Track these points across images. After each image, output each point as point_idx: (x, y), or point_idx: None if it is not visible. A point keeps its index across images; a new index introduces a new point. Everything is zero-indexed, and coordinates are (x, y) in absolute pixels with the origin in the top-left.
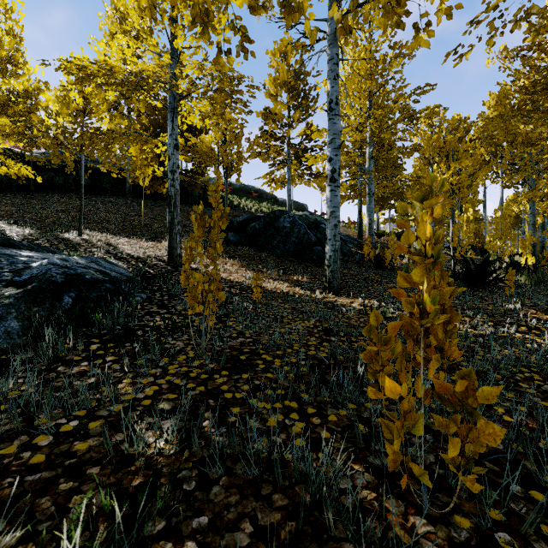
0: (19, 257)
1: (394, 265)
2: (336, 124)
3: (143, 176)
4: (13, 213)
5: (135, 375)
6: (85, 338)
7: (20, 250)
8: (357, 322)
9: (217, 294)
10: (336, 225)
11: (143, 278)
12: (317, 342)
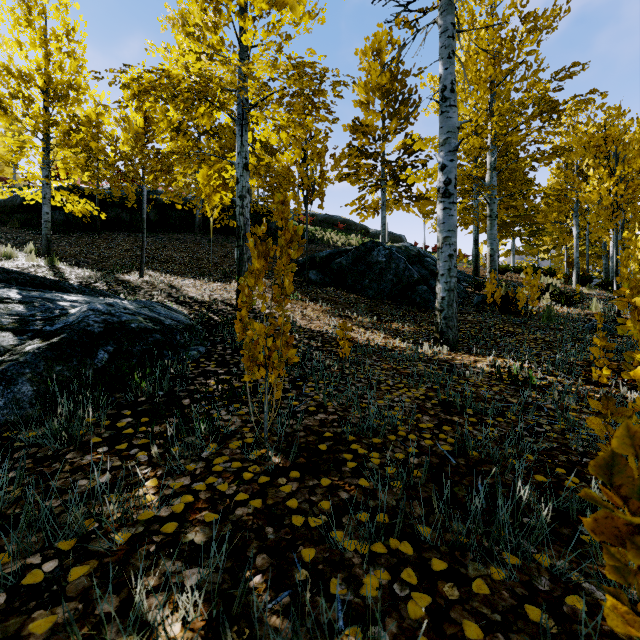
0: (59, 301)
1: (528, 309)
2: (451, 118)
3: (212, 207)
4: (76, 254)
5: (166, 472)
6: (114, 409)
7: (66, 294)
8: (489, 392)
9: (286, 352)
10: (452, 255)
11: (205, 327)
12: (432, 423)
